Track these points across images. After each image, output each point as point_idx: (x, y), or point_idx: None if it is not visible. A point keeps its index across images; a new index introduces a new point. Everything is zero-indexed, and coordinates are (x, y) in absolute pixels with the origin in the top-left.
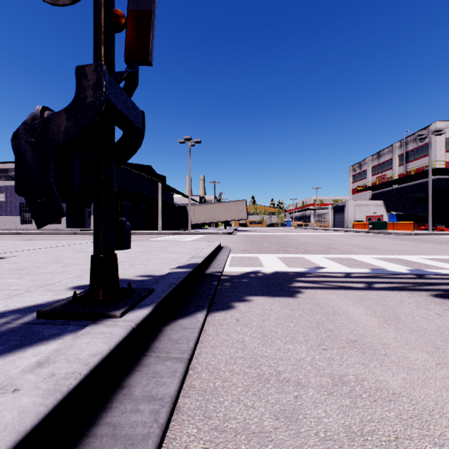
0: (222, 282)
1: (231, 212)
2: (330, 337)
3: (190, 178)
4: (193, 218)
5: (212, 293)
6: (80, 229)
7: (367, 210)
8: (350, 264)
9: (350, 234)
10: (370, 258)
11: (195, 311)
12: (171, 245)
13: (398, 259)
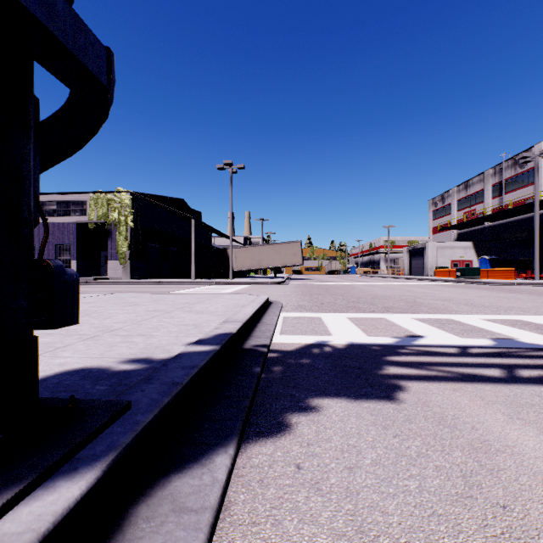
0: (269, 365)
1: (283, 257)
2: (517, 538)
3: (231, 213)
4: (236, 264)
5: (251, 393)
6: (93, 278)
7: (452, 253)
8: (457, 331)
9: (434, 284)
10: (481, 320)
11: (213, 445)
12: (201, 300)
13: (522, 322)
